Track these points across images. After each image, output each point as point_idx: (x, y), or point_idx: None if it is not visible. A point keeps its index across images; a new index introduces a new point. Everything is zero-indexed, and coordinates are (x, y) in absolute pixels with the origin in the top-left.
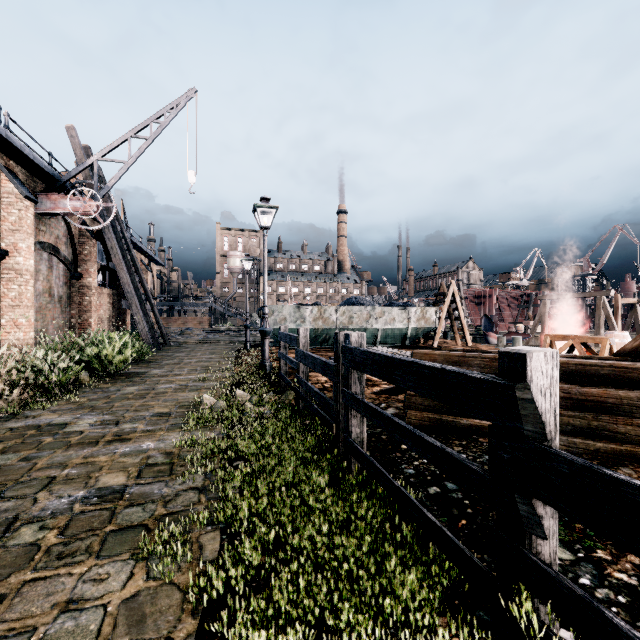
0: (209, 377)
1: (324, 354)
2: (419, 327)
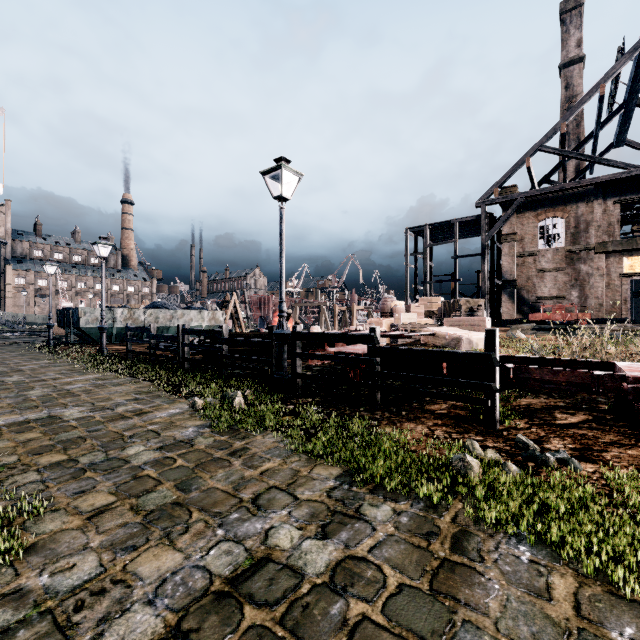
0: (54, 362)
1: (138, 345)
2: (211, 325)
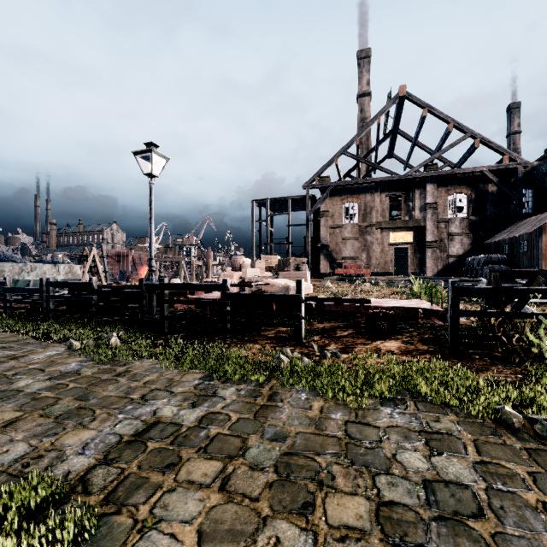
0: None
1: None
2: (67, 278)
